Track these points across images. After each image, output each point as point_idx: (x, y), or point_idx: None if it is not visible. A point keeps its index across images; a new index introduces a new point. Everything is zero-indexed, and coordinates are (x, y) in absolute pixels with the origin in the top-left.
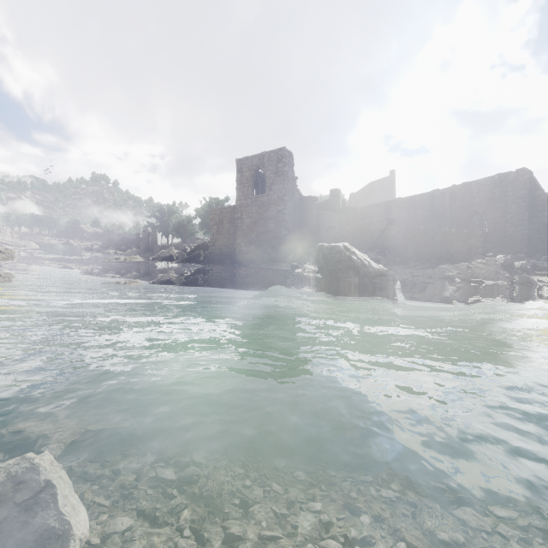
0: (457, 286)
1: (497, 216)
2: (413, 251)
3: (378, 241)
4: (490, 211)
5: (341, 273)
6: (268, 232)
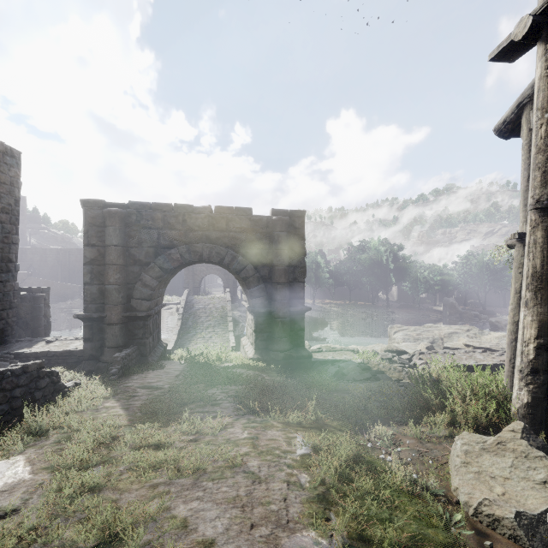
0: (65, 312)
1: None
2: None
3: (22, 285)
4: None
5: None
6: None
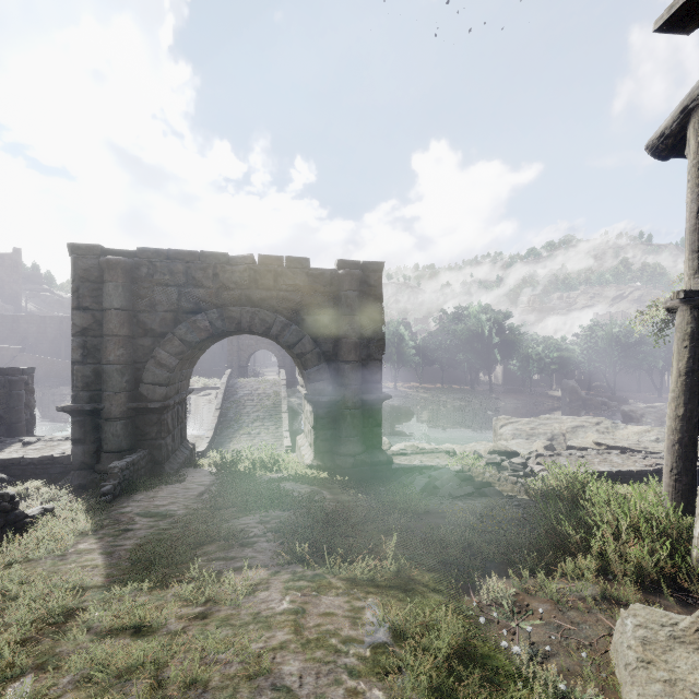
0: (68, 400)
1: None
2: (44, 373)
3: (11, 364)
4: None
5: None
6: None
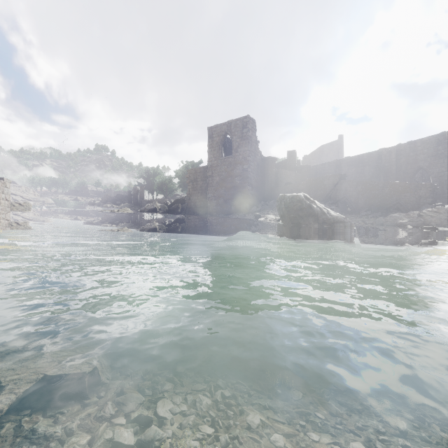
0: (410, 232)
1: (441, 170)
2: (364, 202)
3: (331, 194)
4: (434, 166)
5: (301, 220)
6: (234, 187)
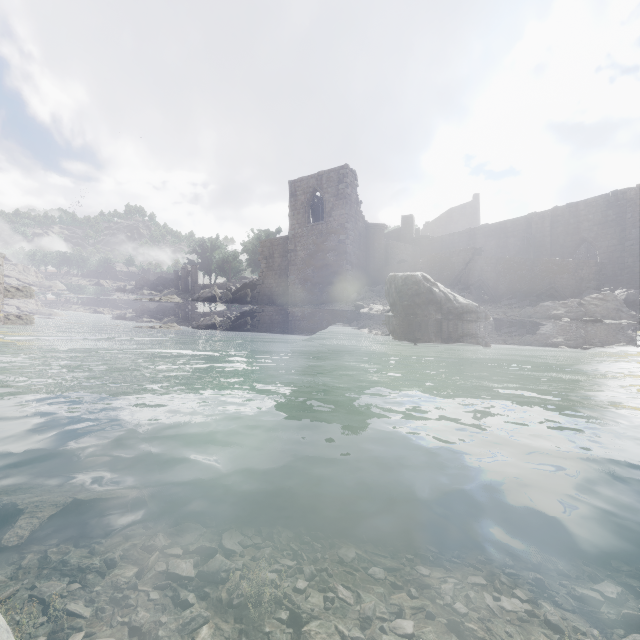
0: (567, 327)
1: (612, 243)
2: (507, 286)
3: (462, 276)
4: (602, 238)
5: (419, 309)
6: (327, 266)
